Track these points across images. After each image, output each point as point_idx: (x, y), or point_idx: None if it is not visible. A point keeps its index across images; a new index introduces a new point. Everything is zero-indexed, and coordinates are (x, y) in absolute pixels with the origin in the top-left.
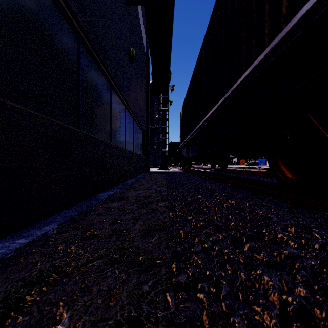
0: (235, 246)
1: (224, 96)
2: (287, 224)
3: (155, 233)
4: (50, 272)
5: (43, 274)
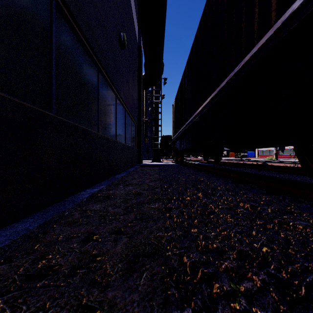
0: None
1: (228, 76)
2: None
3: (144, 264)
4: None
5: None
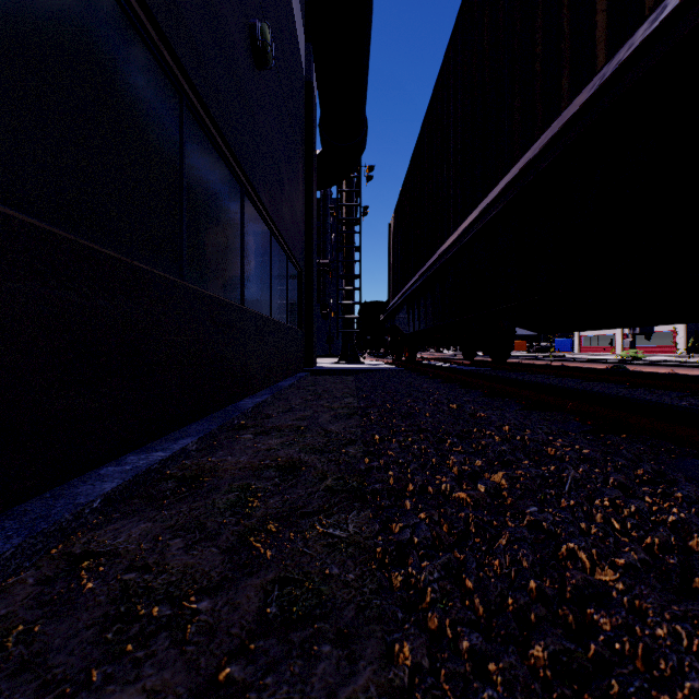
0: None
1: (589, 84)
2: None
3: None
4: None
5: None
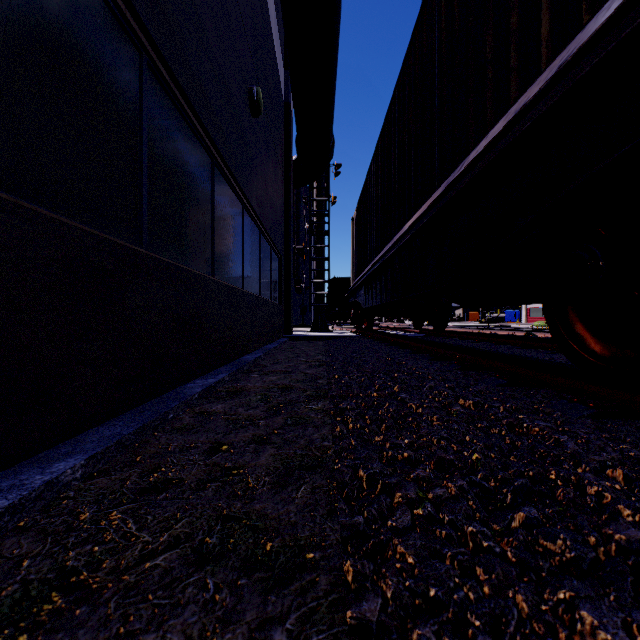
0: (491, 516)
1: (446, 180)
2: (604, 461)
3: (302, 477)
4: (49, 587)
5: (30, 593)
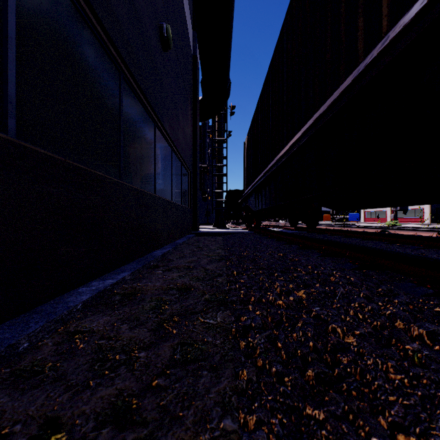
0: None
1: (353, 72)
2: None
3: None
4: None
5: None
